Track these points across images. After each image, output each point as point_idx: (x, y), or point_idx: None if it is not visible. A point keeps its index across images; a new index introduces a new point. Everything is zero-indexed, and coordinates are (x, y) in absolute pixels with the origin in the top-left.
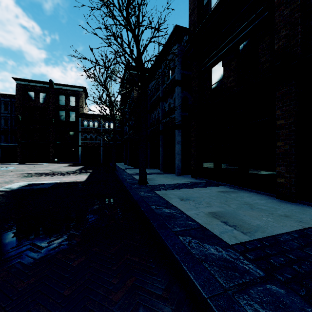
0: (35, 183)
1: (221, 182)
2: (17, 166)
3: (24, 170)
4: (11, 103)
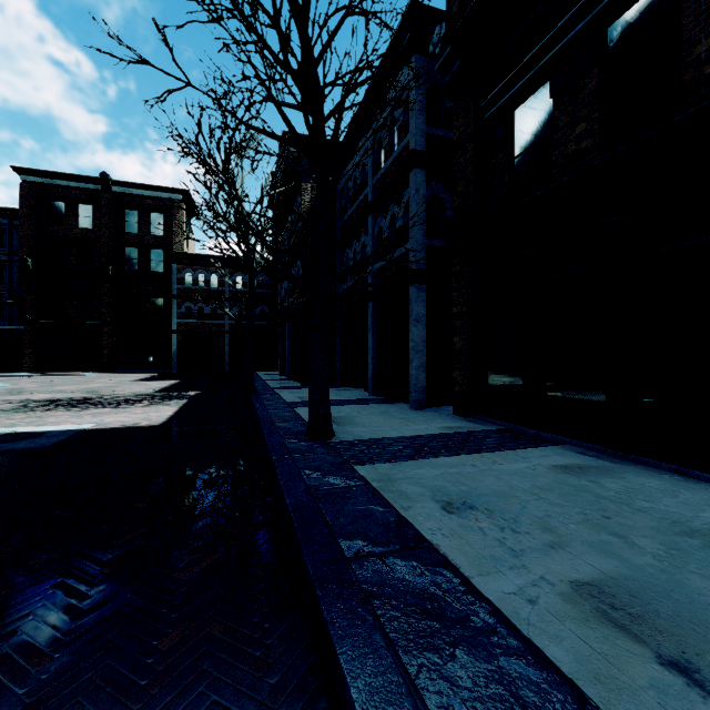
0: (20, 432)
1: (546, 431)
2: (17, 382)
3: (25, 391)
4: (12, 229)
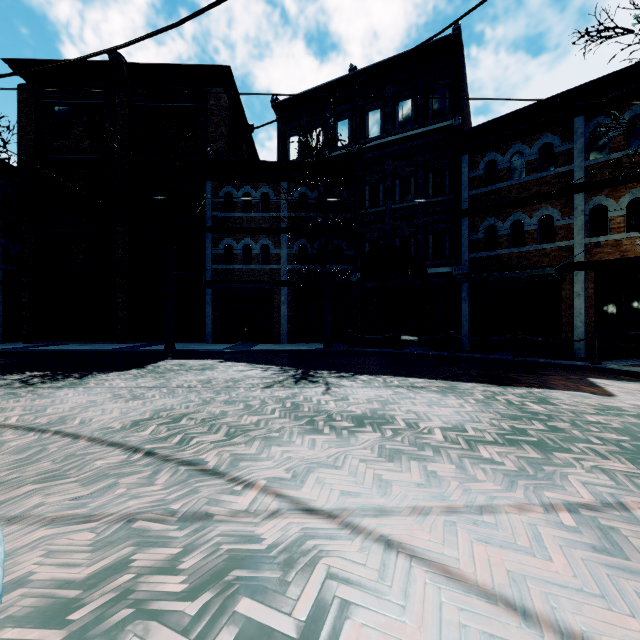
0: None
1: (70, 342)
2: None
3: None
4: None
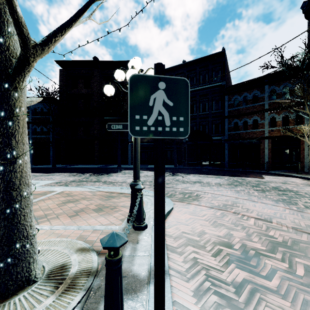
0: None
1: (77, 164)
2: None
3: None
4: None
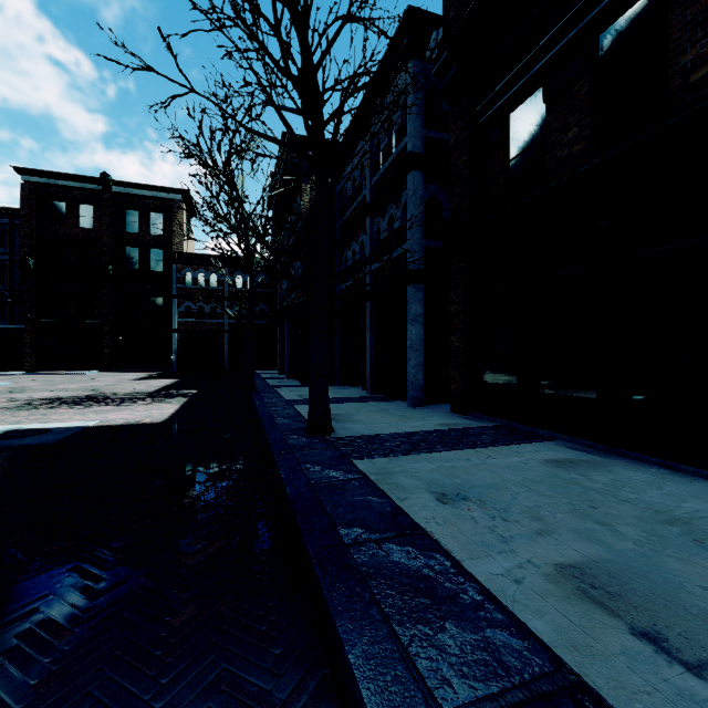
0: (26, 429)
1: (539, 427)
2: (19, 380)
3: (27, 389)
4: (13, 229)
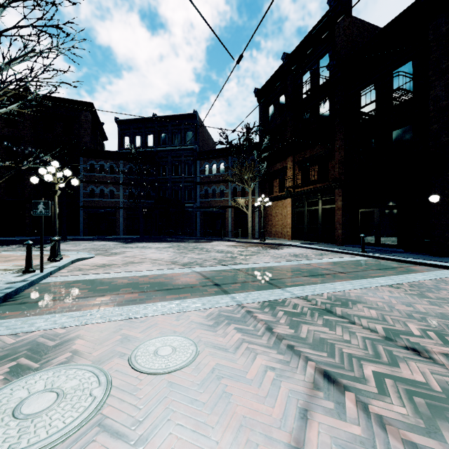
0: None
1: None
2: None
3: None
4: None
